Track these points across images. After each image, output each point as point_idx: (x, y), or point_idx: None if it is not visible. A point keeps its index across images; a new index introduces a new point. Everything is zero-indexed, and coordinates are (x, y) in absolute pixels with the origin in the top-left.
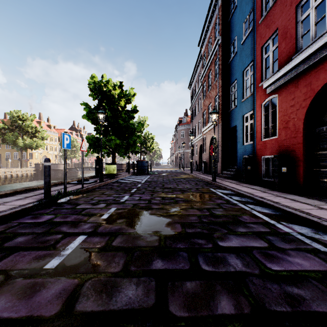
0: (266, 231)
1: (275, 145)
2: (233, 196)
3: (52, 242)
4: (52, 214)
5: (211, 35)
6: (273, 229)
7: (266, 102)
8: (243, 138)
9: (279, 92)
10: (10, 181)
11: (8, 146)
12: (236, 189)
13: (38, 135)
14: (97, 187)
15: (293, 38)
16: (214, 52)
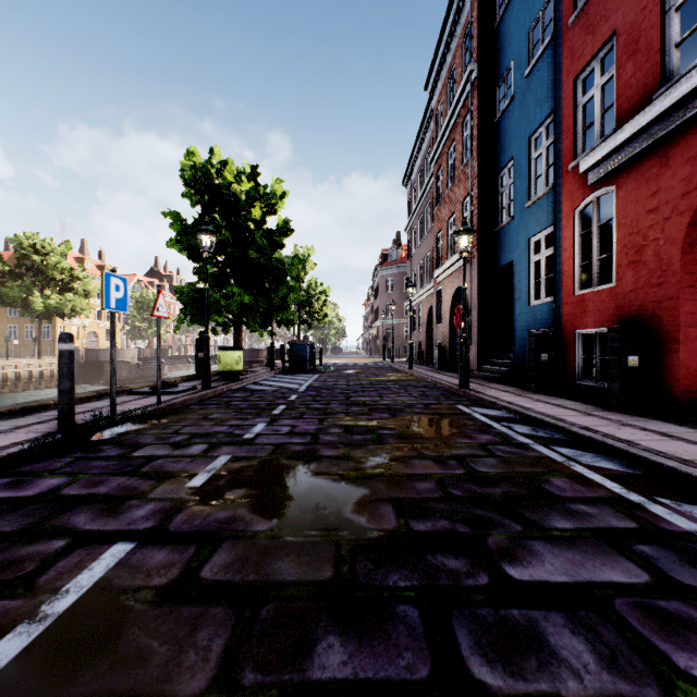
0: (628, 528)
1: (608, 305)
2: (514, 424)
3: (29, 568)
4: (65, 475)
5: (455, 63)
6: (643, 520)
7: (585, 205)
8: (530, 289)
9: (619, 181)
10: (16, 386)
11: (14, 312)
12: (520, 408)
13: (76, 287)
14: (196, 401)
15: (654, 49)
16: (462, 101)
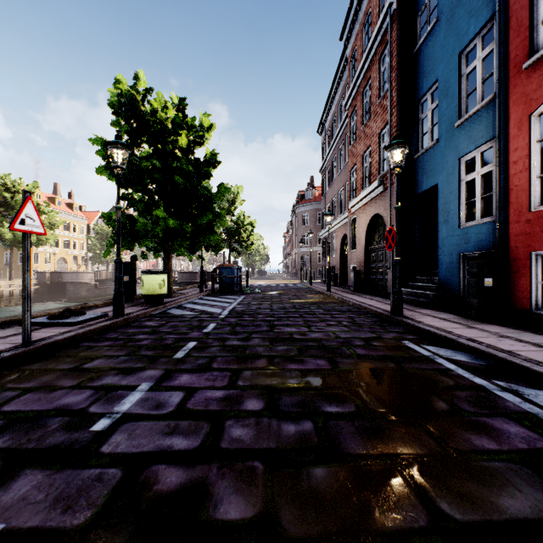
0: None
1: None
2: (518, 385)
3: None
4: None
5: (371, 6)
6: None
7: None
8: (460, 211)
9: None
10: None
11: None
12: (499, 351)
13: (42, 220)
14: (95, 334)
15: None
16: (380, 37)
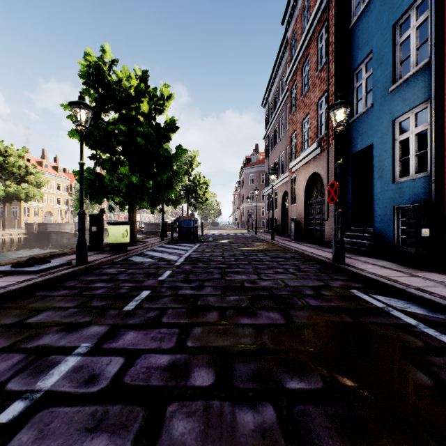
0: None
1: None
2: None
3: None
4: None
5: None
6: None
7: None
8: (394, 168)
9: None
10: None
11: None
12: None
13: (30, 180)
14: (55, 282)
15: None
16: (318, 17)
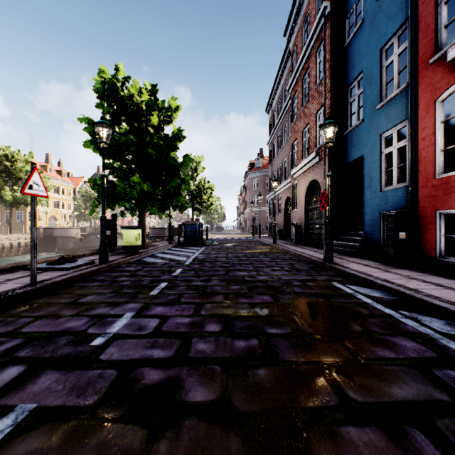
0: None
1: None
2: (418, 314)
3: None
4: None
5: (309, 9)
6: None
7: (449, 94)
8: (381, 178)
9: None
10: None
11: None
12: (406, 289)
13: None
14: (86, 277)
15: None
16: (316, 34)
